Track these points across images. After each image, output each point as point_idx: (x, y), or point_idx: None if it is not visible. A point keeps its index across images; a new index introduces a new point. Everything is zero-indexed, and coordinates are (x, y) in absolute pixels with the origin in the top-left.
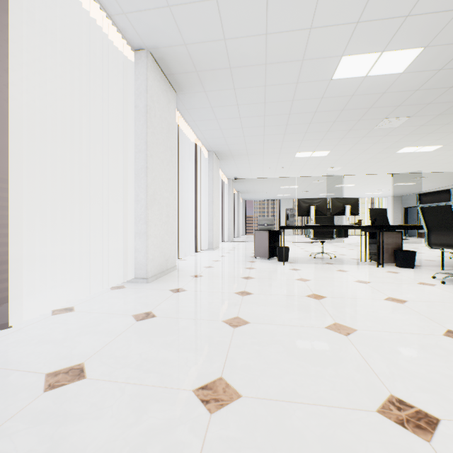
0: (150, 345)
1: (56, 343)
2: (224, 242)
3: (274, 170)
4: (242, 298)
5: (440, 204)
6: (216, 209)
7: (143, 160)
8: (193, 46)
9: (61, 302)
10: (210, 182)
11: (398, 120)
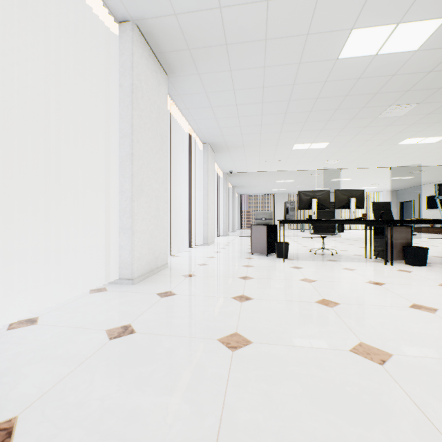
0: (119, 381)
1: None
2: (219, 237)
3: (270, 164)
4: (241, 305)
5: None
6: (211, 202)
7: (128, 146)
8: (184, 16)
9: (26, 310)
10: (205, 175)
11: (404, 108)
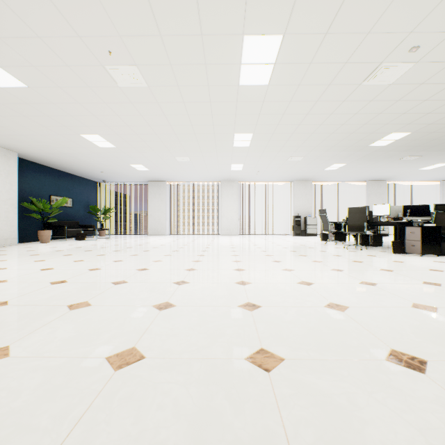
0: None
1: None
2: None
3: None
4: None
5: None
6: None
7: None
8: None
9: None
10: None
11: None
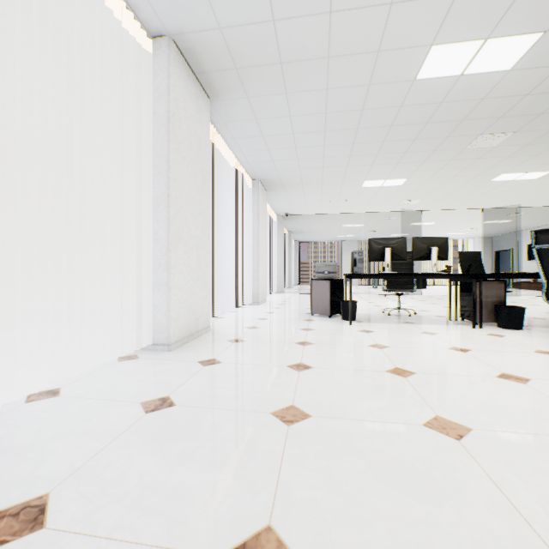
0: (160, 457)
1: (17, 454)
2: (273, 294)
3: (335, 204)
4: (298, 374)
5: None
6: (263, 252)
7: (163, 185)
8: (231, 31)
9: (45, 381)
10: (255, 218)
11: (497, 137)
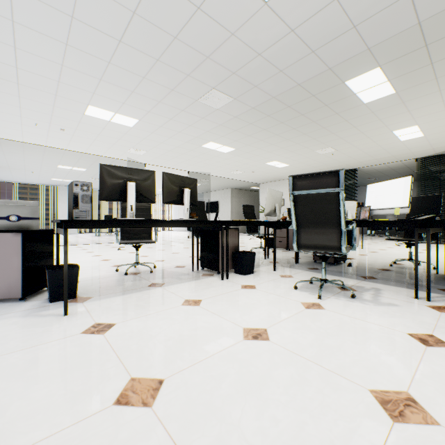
0: None
1: None
2: None
3: (45, 132)
4: None
5: (328, 191)
6: None
7: None
8: None
9: None
10: None
11: (223, 99)
